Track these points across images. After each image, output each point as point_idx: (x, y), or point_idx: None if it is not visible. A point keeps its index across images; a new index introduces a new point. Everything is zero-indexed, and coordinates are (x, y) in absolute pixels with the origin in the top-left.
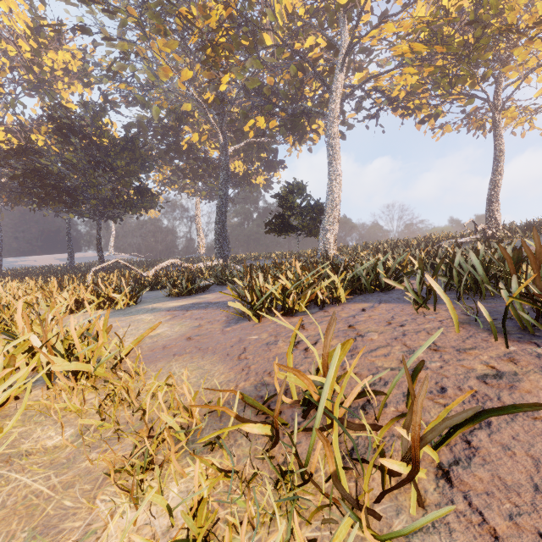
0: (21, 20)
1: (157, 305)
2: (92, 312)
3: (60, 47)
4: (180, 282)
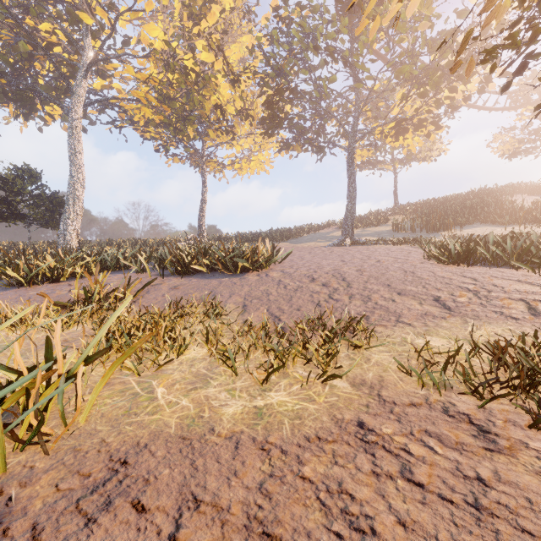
0: None
1: None
2: None
3: None
4: None
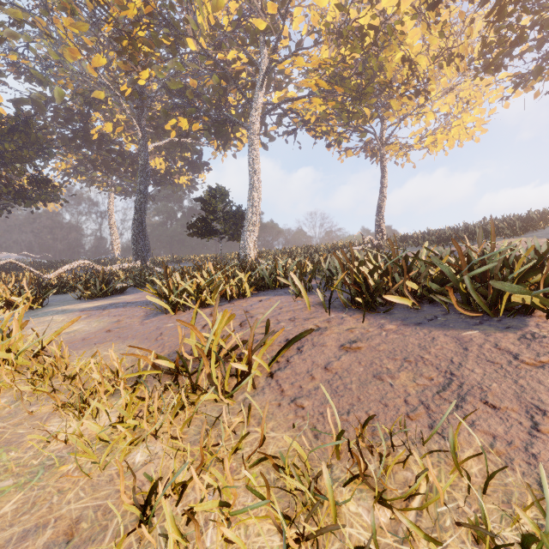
0: None
1: (68, 307)
2: None
3: None
4: (94, 284)
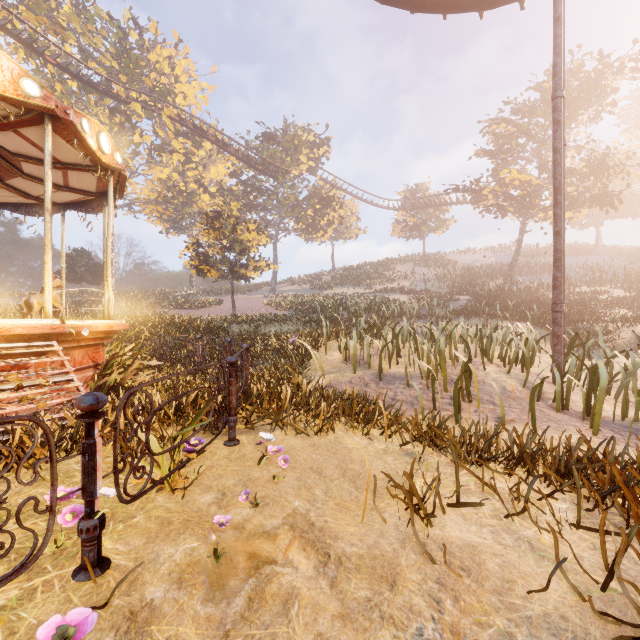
0: None
1: None
2: None
3: None
4: None
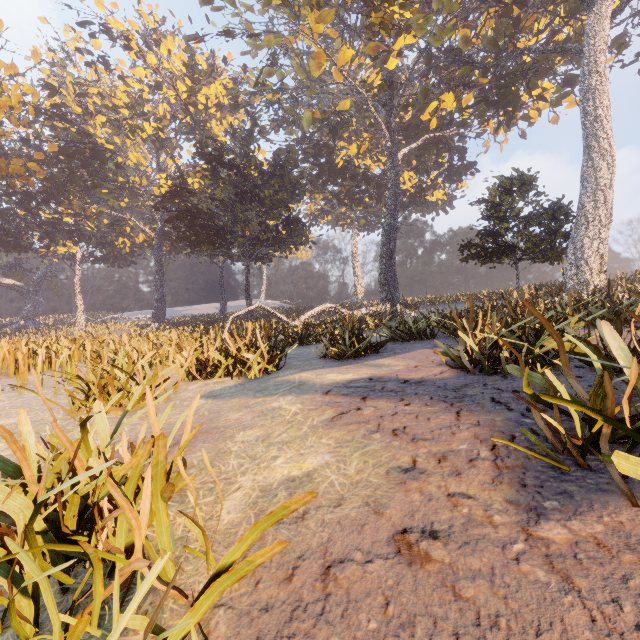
0: (178, 59)
1: (308, 375)
2: (167, 411)
3: (212, 80)
4: (341, 336)
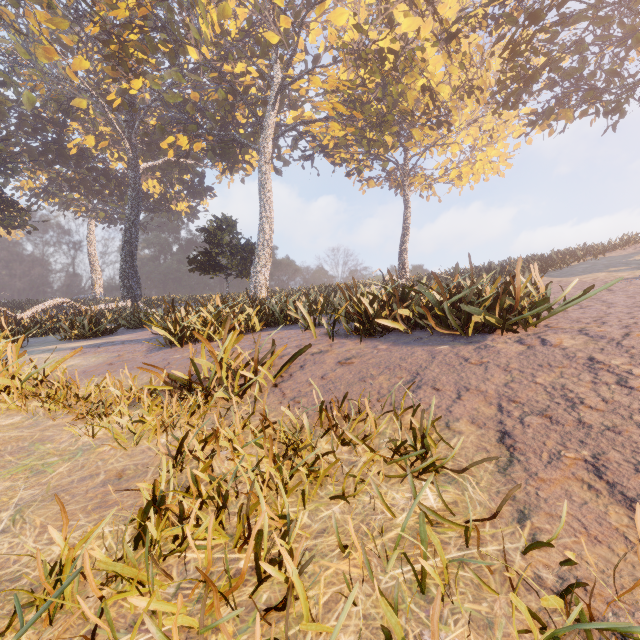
0: None
1: (54, 346)
2: None
3: None
4: (81, 323)
